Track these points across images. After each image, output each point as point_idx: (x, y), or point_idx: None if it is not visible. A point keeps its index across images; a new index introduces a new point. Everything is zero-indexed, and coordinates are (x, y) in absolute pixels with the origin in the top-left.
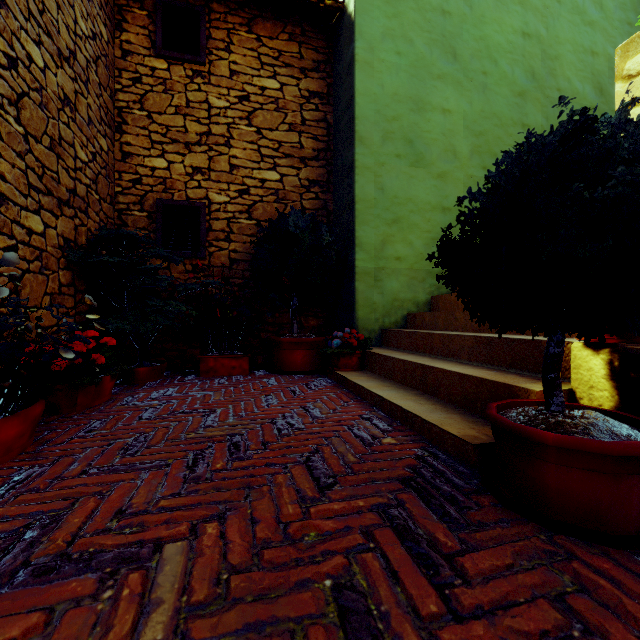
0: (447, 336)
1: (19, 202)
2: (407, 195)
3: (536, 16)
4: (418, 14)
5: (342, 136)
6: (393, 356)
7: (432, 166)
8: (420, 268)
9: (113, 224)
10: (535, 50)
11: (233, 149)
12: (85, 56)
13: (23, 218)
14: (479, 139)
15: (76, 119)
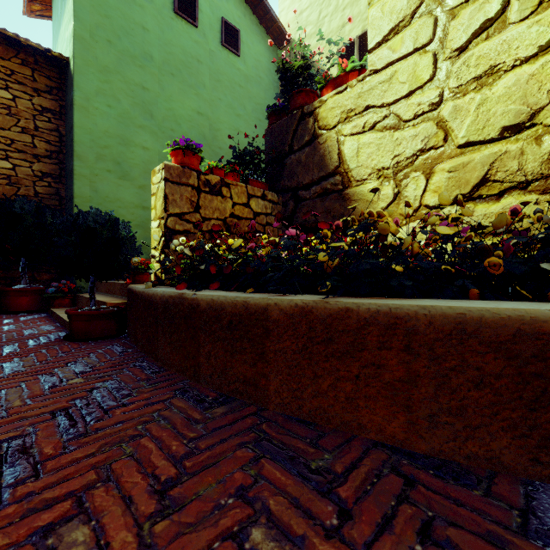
0: (114, 283)
1: None
2: (116, 196)
3: (206, 104)
4: (125, 85)
5: (68, 148)
6: (85, 296)
7: (135, 180)
8: None
9: None
10: (206, 123)
11: None
12: None
13: None
14: None
15: None
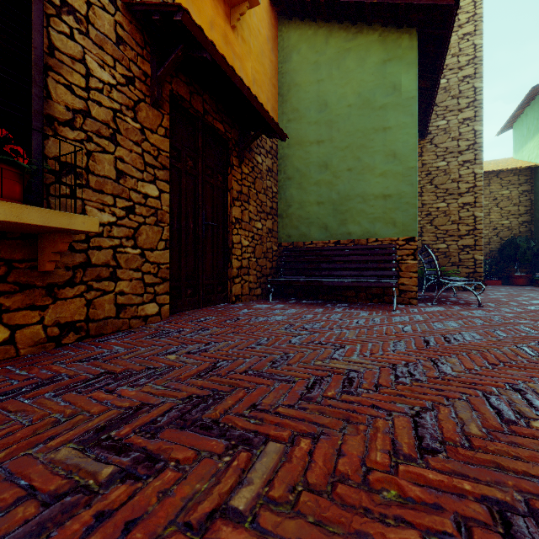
0: None
1: None
2: None
3: None
4: None
5: (538, 208)
6: None
7: None
8: None
9: None
10: None
11: (490, 216)
12: None
13: None
14: None
15: None
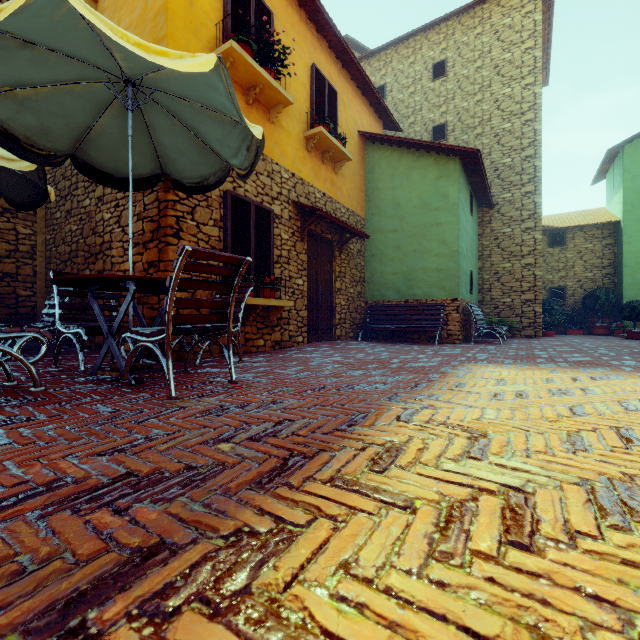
0: None
1: None
2: None
3: None
4: None
5: (619, 261)
6: (629, 329)
7: None
8: None
9: None
10: None
11: (575, 269)
12: None
13: None
14: None
15: None
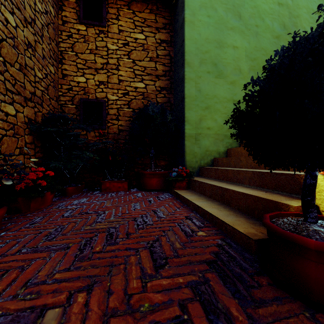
0: (236, 171)
1: (0, 98)
2: (213, 93)
3: None
4: None
5: (178, 63)
6: (205, 182)
7: (227, 77)
8: (220, 133)
9: (57, 111)
10: (285, 12)
11: (120, 71)
12: (41, 22)
13: (3, 107)
14: (253, 62)
15: (35, 55)
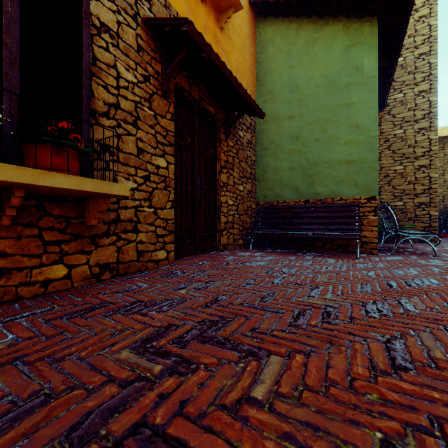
0: None
1: None
2: None
3: None
4: None
5: None
6: None
7: None
8: None
9: None
10: None
11: (445, 176)
12: None
13: None
14: None
15: None
